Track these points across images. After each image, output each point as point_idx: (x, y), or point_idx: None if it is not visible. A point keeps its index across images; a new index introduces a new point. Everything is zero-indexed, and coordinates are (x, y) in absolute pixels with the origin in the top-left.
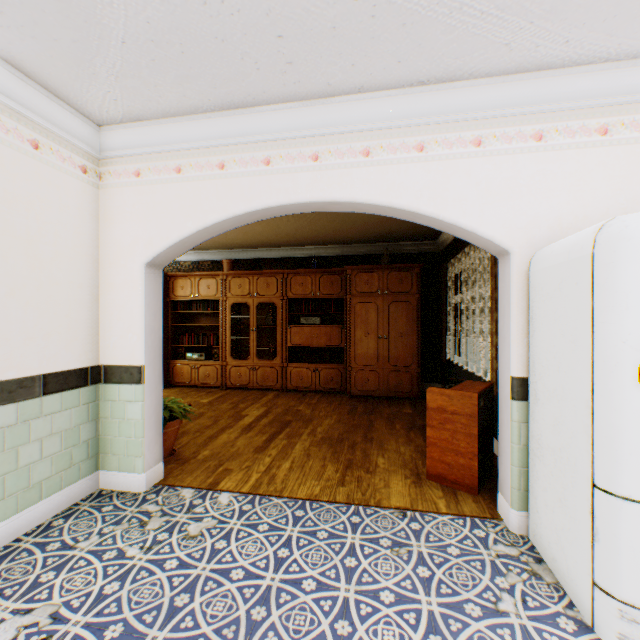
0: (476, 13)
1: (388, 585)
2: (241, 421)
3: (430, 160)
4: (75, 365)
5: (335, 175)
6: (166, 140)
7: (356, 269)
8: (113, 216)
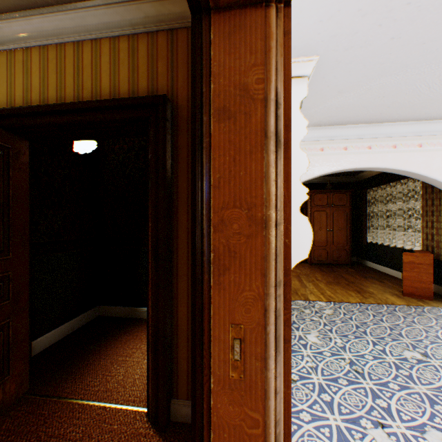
0: None
1: (432, 324)
2: None
3: (424, 151)
4: None
5: (379, 156)
6: None
7: (314, 192)
8: None
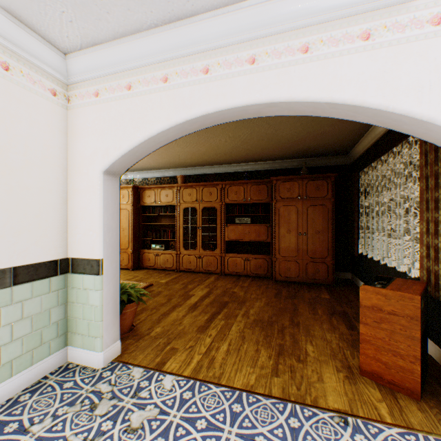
0: None
1: None
2: (188, 300)
3: (377, 47)
4: (45, 258)
5: (272, 75)
6: (118, 61)
7: (280, 179)
8: (78, 132)
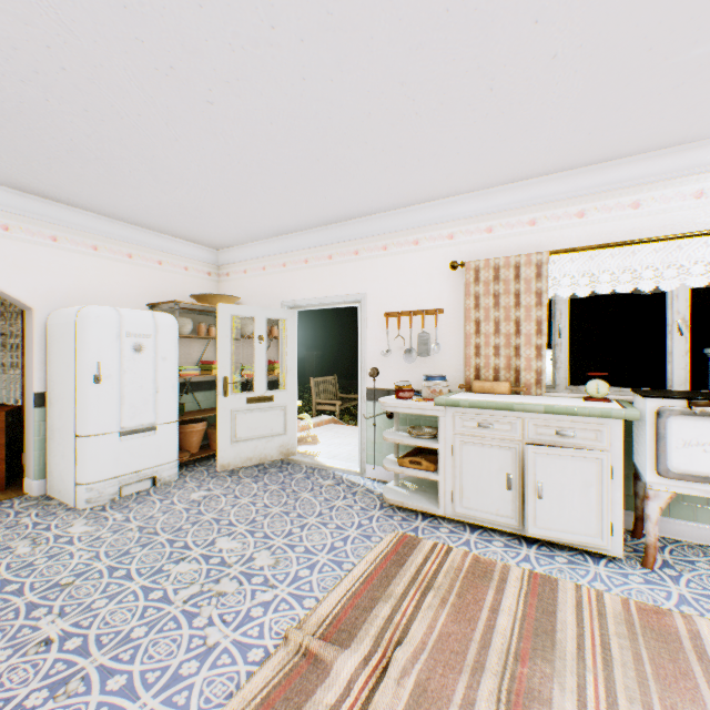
0: (4, 166)
1: None
2: None
3: None
4: None
5: None
6: None
7: None
8: None
